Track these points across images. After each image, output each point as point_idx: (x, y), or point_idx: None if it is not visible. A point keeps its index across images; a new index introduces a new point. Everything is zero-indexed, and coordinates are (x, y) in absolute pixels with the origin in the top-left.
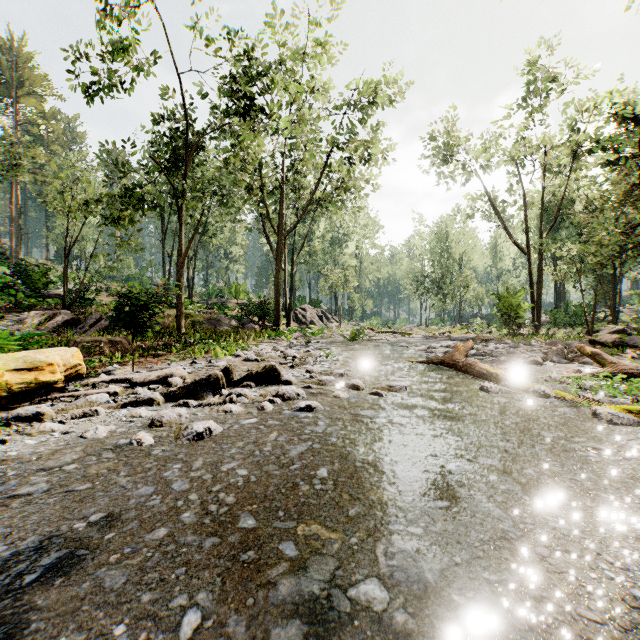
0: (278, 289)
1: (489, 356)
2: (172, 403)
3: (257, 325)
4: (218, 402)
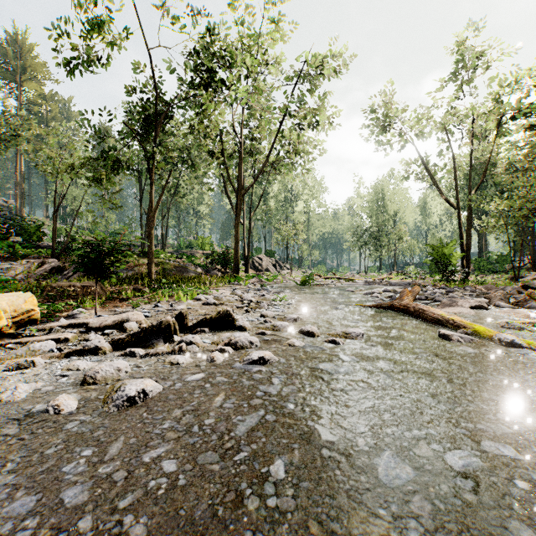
0: (237, 240)
1: (432, 300)
2: (120, 351)
3: (220, 272)
4: (166, 351)
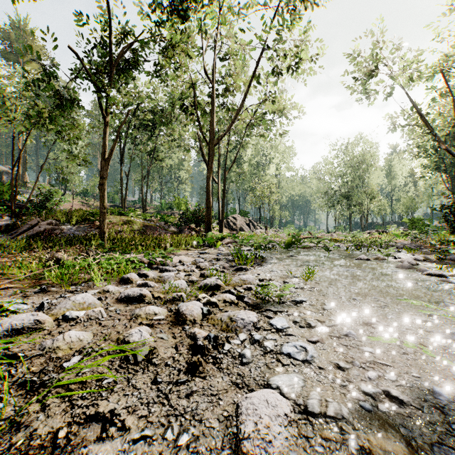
0: (209, 196)
1: None
2: None
3: (193, 231)
4: None
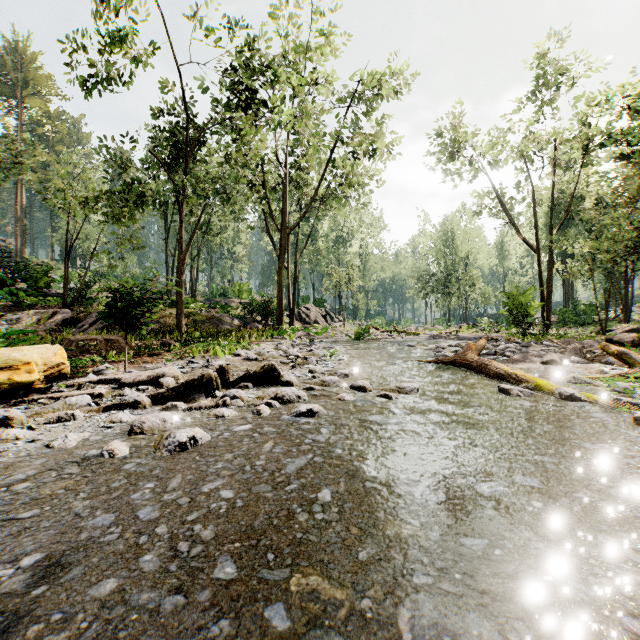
0: (281, 287)
1: (502, 356)
2: (160, 406)
3: (260, 324)
4: (210, 405)
